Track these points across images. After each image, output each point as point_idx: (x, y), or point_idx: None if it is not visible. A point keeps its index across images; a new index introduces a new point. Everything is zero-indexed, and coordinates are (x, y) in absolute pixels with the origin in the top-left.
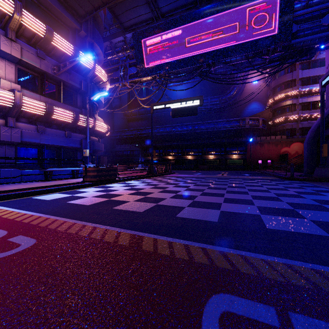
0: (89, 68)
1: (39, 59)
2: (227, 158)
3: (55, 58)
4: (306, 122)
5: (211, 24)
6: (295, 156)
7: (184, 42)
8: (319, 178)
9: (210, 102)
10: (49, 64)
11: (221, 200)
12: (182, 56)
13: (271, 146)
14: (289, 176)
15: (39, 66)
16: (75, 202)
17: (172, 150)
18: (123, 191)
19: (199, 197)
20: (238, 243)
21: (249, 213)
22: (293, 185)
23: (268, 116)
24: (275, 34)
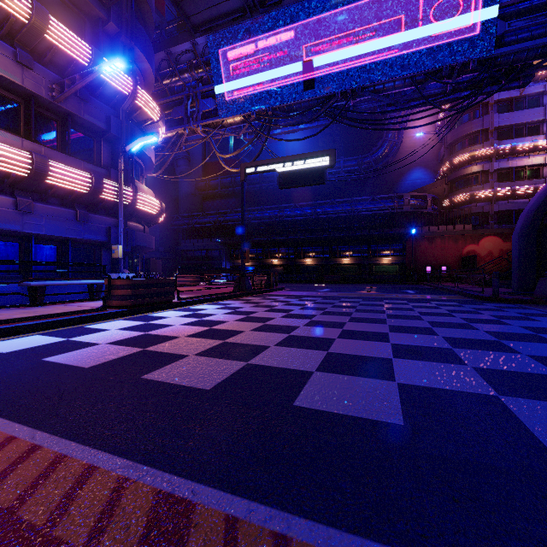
0: (124, 93)
1: (20, 67)
2: (373, 262)
3: (54, 70)
4: (506, 201)
5: (349, 20)
6: (488, 259)
7: (301, 52)
8: (546, 298)
9: (344, 167)
10: (41, 78)
11: (388, 351)
12: (298, 78)
13: (447, 243)
14: (489, 294)
15: (21, 81)
16: (61, 360)
17: (280, 249)
18: (181, 328)
19: (337, 342)
20: (515, 546)
21: (468, 390)
22: (509, 313)
23: (441, 192)
24: (466, 38)
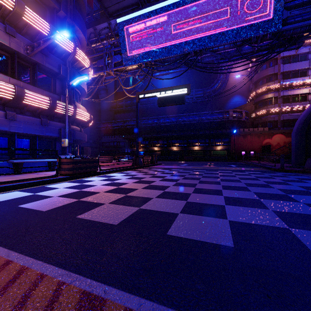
0: (69, 51)
1: (8, 36)
2: (211, 149)
3: (28, 37)
4: (287, 114)
5: (198, 10)
6: (277, 147)
7: (170, 28)
8: None
9: (195, 95)
10: (20, 42)
11: (222, 201)
12: (169, 43)
13: (254, 138)
14: (278, 167)
15: (8, 44)
16: (29, 206)
17: (158, 141)
18: (101, 187)
19: (192, 195)
20: None
21: (271, 224)
22: (291, 178)
23: (250, 109)
24: (265, 20)
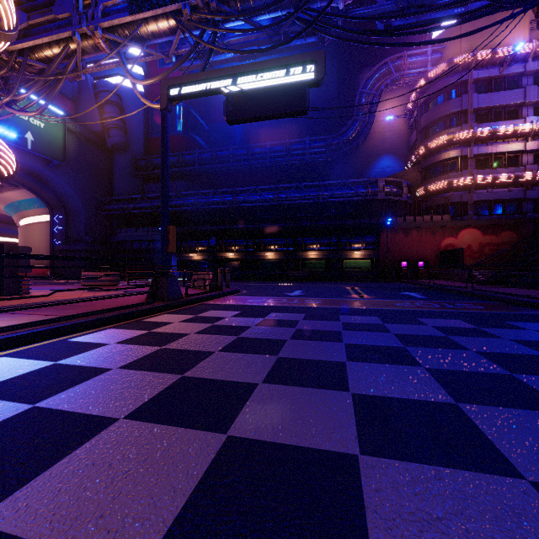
0: None
1: None
2: (343, 256)
3: None
4: (485, 190)
5: None
6: (467, 253)
7: None
8: None
9: (310, 148)
10: None
11: None
12: None
13: (424, 235)
14: None
15: None
16: None
17: (236, 240)
18: None
19: None
20: None
21: None
22: None
23: (414, 181)
24: None
